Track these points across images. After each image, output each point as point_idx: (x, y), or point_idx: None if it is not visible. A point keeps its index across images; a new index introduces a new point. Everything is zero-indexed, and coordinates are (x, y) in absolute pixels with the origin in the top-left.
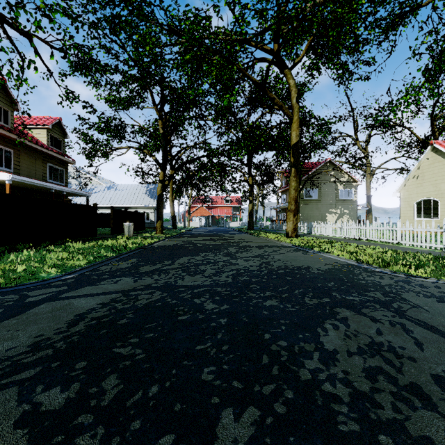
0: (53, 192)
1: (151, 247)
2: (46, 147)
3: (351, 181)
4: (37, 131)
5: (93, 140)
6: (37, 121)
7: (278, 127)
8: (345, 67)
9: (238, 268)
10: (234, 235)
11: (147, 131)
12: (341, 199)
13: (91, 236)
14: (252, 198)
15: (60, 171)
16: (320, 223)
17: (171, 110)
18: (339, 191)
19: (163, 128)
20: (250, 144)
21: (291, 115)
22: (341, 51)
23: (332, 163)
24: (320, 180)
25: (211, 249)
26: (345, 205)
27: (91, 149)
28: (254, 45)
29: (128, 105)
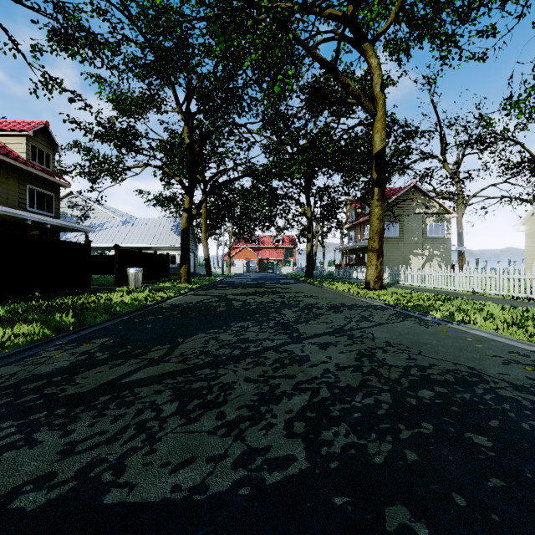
0: (28, 224)
1: (157, 307)
2: (23, 161)
3: (443, 213)
4: (13, 139)
5: (98, 157)
6: (13, 125)
7: (348, 138)
8: (452, 39)
9: (311, 379)
10: (289, 285)
11: (172, 145)
12: (429, 236)
13: (80, 288)
14: (311, 235)
15: (48, 196)
16: (412, 269)
17: (198, 105)
18: (427, 226)
19: (190, 136)
20: (311, 158)
21: (373, 109)
22: (446, 15)
23: (417, 188)
24: (403, 210)
25: (253, 314)
26: (435, 244)
27: (92, 167)
28: (318, 11)
29: (142, 106)
